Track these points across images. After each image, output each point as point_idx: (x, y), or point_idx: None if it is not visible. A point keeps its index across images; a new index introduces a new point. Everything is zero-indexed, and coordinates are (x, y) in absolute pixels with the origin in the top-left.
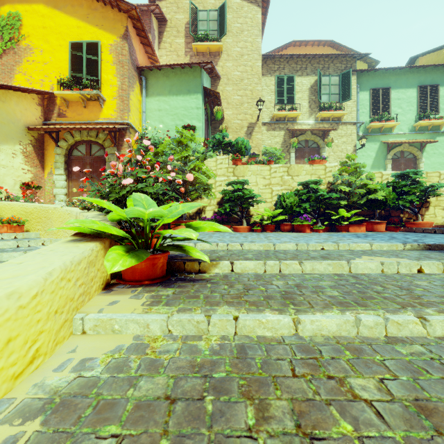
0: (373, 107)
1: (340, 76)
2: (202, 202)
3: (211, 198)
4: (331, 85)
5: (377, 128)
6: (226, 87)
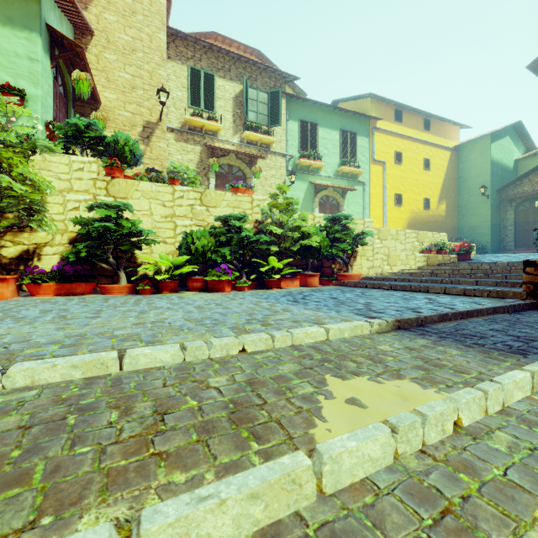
0: (302, 141)
1: (270, 94)
2: (35, 237)
3: (55, 231)
4: (259, 102)
5: (305, 166)
6: (105, 53)
